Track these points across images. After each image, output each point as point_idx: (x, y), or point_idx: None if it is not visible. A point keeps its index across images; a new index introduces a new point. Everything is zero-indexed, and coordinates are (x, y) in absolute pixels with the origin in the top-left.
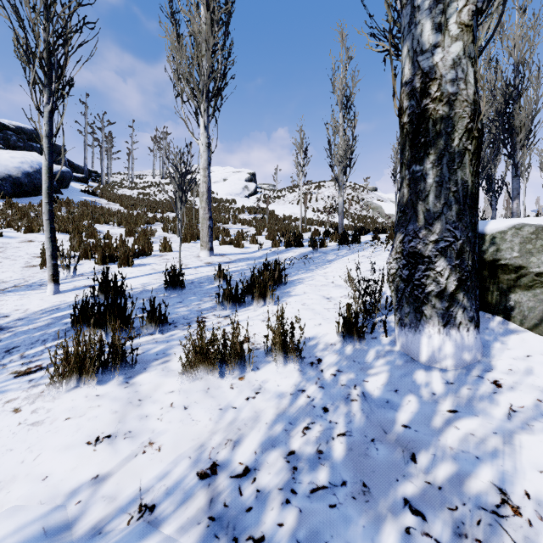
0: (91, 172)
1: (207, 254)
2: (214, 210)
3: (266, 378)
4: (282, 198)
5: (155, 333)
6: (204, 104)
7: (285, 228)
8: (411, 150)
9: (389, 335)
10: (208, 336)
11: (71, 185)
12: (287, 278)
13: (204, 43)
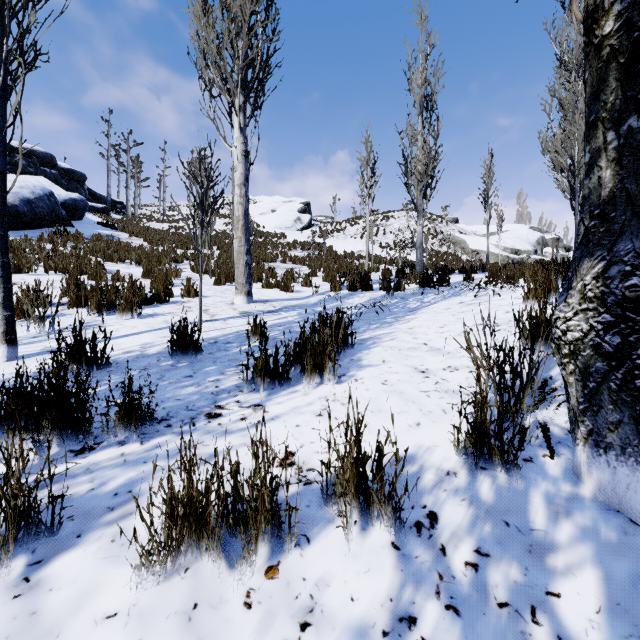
0: (115, 203)
1: (244, 301)
2: (259, 246)
3: (326, 573)
4: (342, 232)
5: (129, 442)
6: (240, 99)
7: (347, 267)
8: (626, 86)
9: (555, 454)
10: (219, 449)
11: (88, 217)
12: (355, 337)
13: (239, 11)
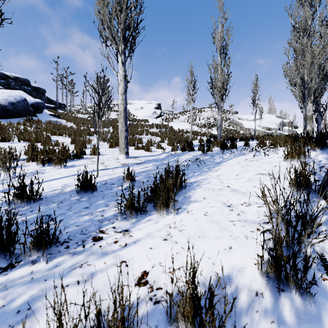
0: (61, 104)
1: (124, 157)
2: (134, 126)
3: None
4: (177, 119)
5: (38, 261)
6: (122, 46)
7: (180, 137)
8: None
9: None
10: (97, 268)
11: (45, 111)
12: (186, 182)
13: None
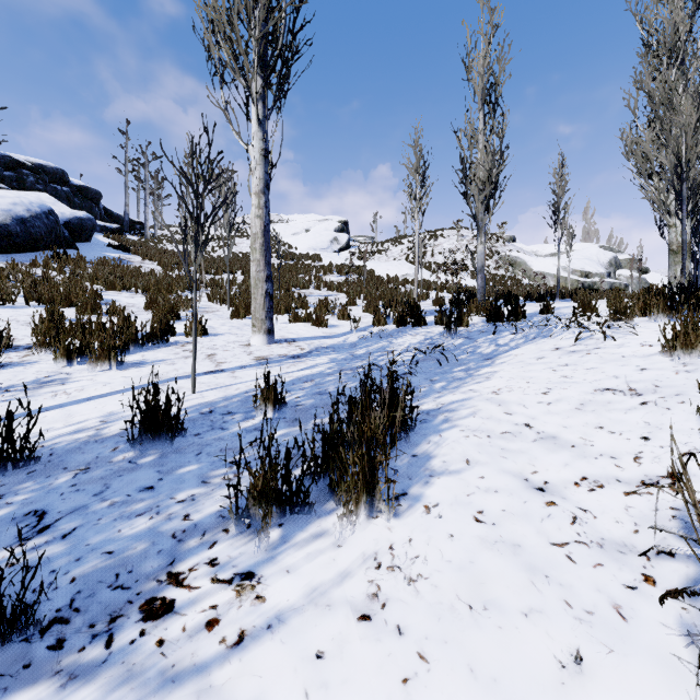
0: (134, 224)
1: (263, 341)
2: (289, 270)
3: None
4: (384, 254)
5: None
6: (258, 83)
7: (391, 294)
8: None
9: None
10: None
11: (98, 238)
12: (416, 414)
13: None
